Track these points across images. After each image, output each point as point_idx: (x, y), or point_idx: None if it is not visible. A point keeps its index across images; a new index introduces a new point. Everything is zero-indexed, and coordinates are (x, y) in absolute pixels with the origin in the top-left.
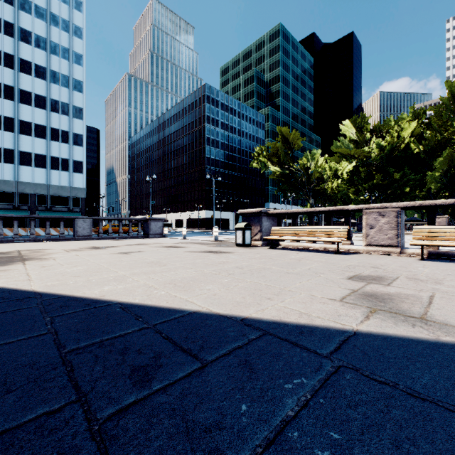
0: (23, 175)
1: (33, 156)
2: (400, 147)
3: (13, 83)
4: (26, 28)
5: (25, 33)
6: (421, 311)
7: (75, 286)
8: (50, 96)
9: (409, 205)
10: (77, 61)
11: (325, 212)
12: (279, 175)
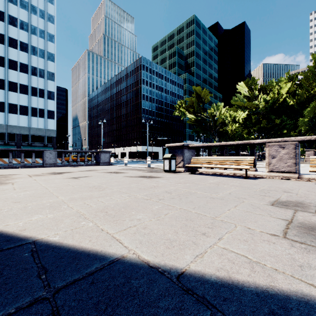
0: (11, 121)
1: (18, 107)
2: (279, 101)
3: (4, 54)
4: (13, 15)
5: (13, 19)
6: None
7: (5, 215)
8: (30, 64)
9: (305, 139)
10: (50, 39)
11: (235, 145)
12: (193, 120)
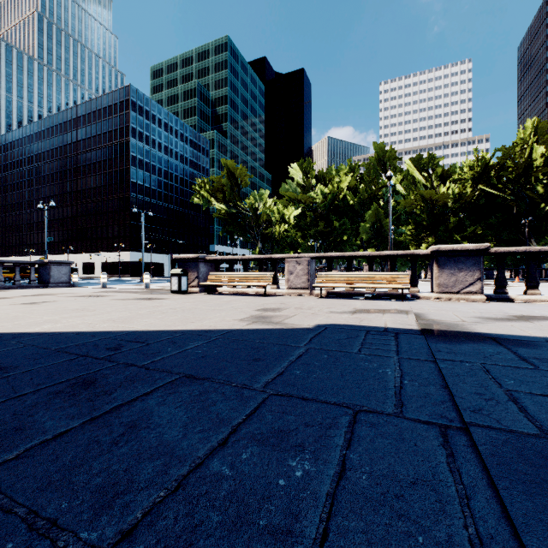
0: None
1: None
2: (340, 197)
3: None
4: None
5: None
6: (281, 320)
7: (8, 328)
8: None
9: (315, 256)
10: None
11: (257, 259)
12: (225, 214)
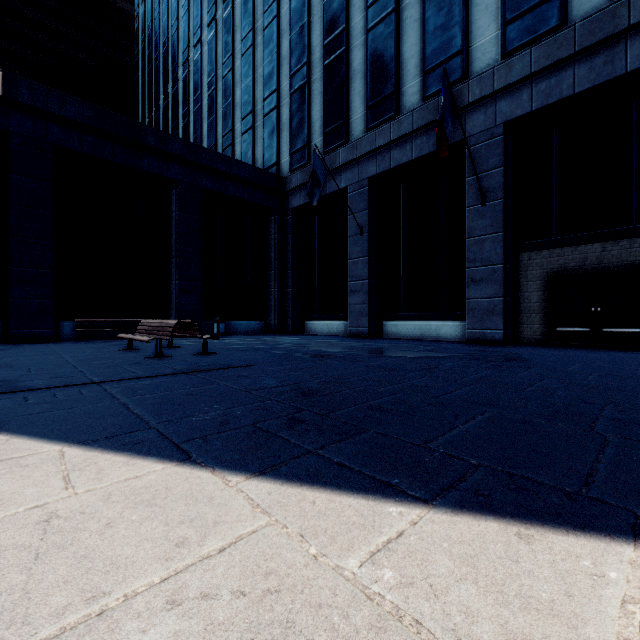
0: None
1: None
2: None
3: None
4: None
5: None
6: None
7: None
8: None
9: None
10: None
11: None
12: None
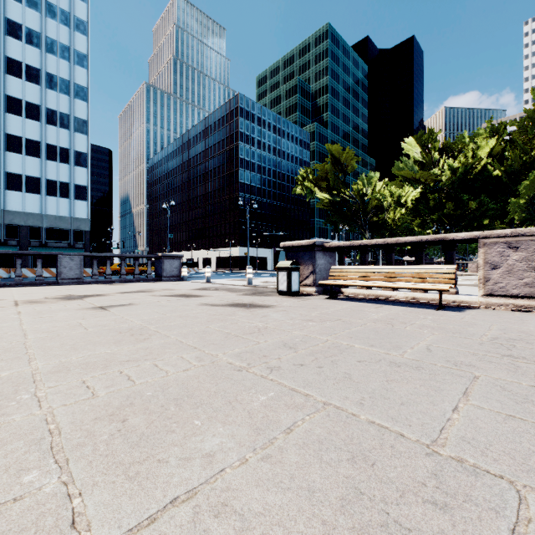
0: (10, 203)
1: (23, 179)
2: (476, 169)
3: None
4: (15, 19)
5: (14, 26)
6: None
7: None
8: (45, 104)
9: None
10: (79, 62)
11: (415, 243)
12: (328, 203)
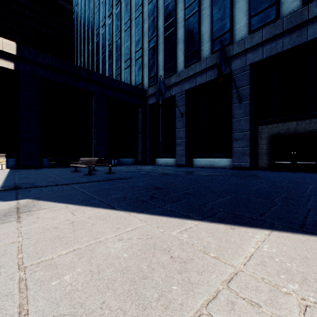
0: None
1: None
2: None
3: None
4: None
5: None
6: None
7: None
8: None
9: None
10: None
11: None
12: None
